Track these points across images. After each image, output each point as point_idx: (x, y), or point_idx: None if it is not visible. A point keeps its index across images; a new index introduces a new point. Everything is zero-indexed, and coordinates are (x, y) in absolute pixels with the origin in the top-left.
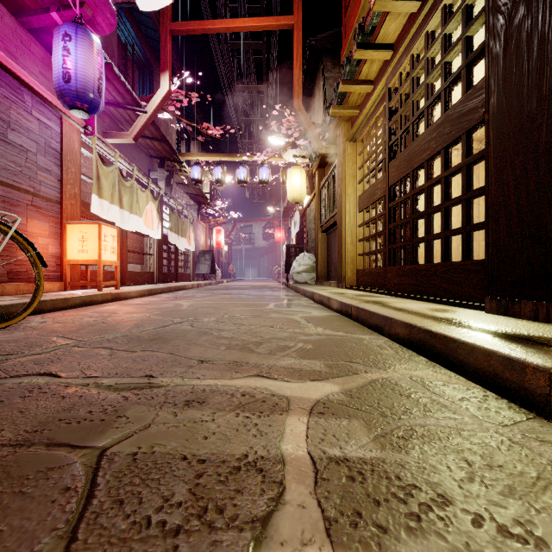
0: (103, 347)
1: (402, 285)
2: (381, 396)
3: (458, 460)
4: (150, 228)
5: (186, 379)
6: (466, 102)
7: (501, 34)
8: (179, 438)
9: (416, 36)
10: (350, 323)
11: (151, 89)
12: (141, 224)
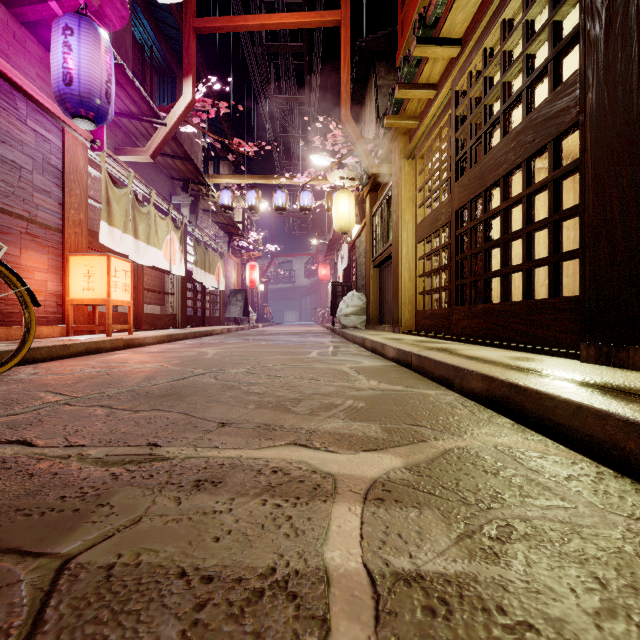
0: (101, 405)
1: (472, 329)
2: (460, 473)
3: (585, 577)
4: (171, 262)
5: (200, 448)
6: (554, 101)
7: (602, 11)
8: (179, 540)
9: (489, 26)
10: (410, 374)
11: (173, 99)
12: (161, 258)
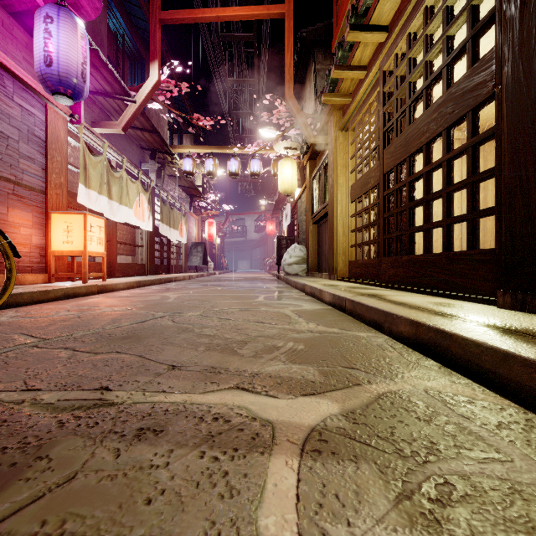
0: (66, 347)
1: (398, 277)
2: (394, 420)
3: None
4: (141, 219)
5: (148, 392)
6: (472, 76)
7: None
8: (110, 502)
9: (413, 13)
10: (344, 317)
11: (142, 81)
12: (132, 216)
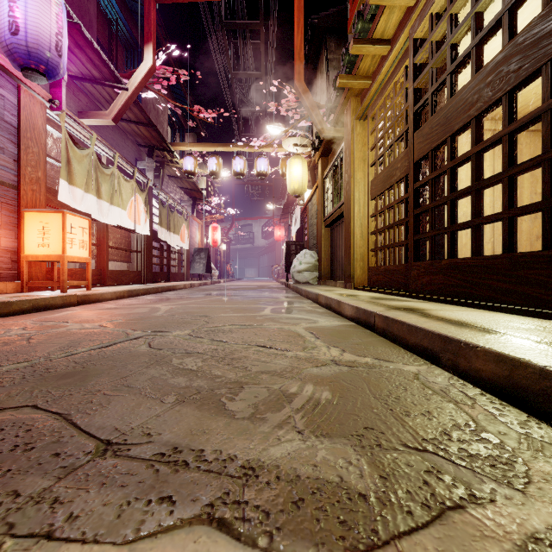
0: None
1: (435, 286)
2: None
3: None
4: (136, 222)
5: (12, 540)
6: None
7: None
8: None
9: None
10: (375, 338)
11: None
12: (125, 218)
